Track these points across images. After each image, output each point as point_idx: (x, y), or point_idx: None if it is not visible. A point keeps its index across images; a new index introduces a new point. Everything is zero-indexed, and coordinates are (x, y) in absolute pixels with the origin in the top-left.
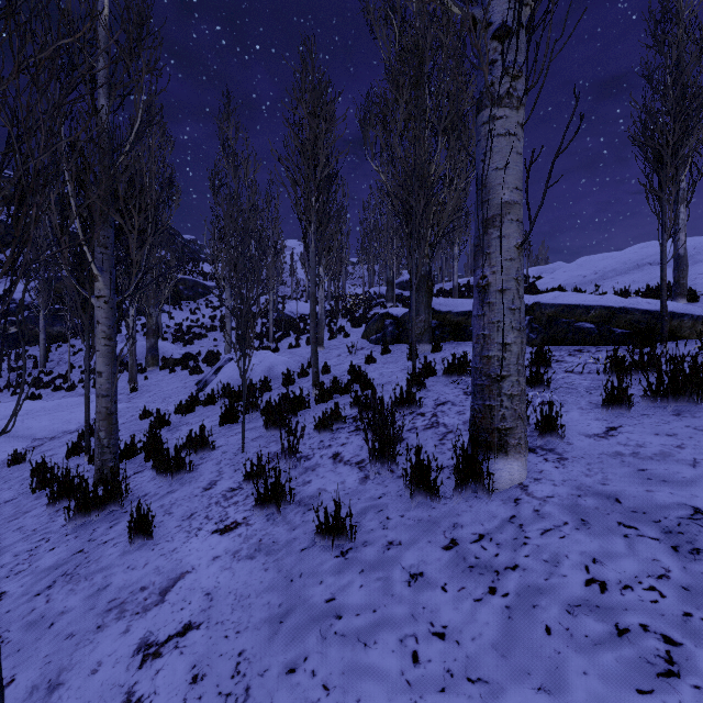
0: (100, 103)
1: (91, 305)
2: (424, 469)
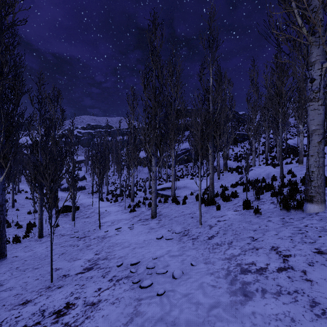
0: (210, 105)
1: (208, 156)
2: (288, 205)
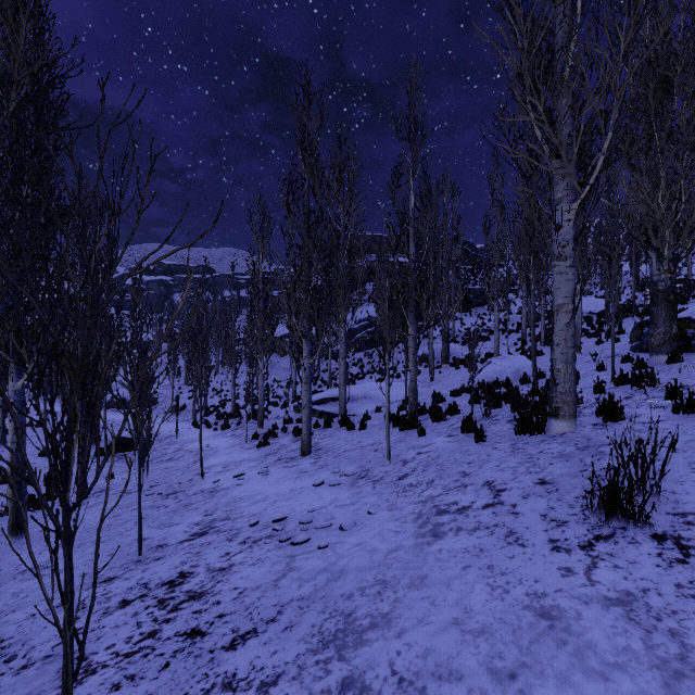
0: (410, 246)
1: (407, 339)
2: (527, 423)
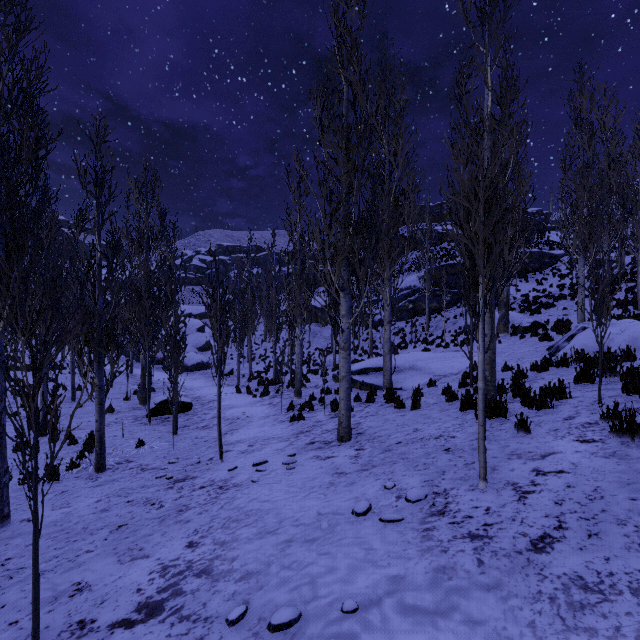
0: (485, 165)
1: None
2: None
